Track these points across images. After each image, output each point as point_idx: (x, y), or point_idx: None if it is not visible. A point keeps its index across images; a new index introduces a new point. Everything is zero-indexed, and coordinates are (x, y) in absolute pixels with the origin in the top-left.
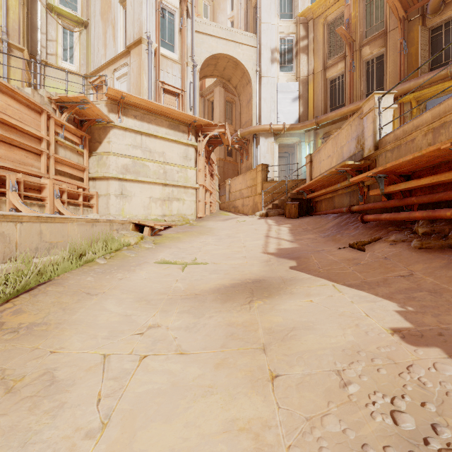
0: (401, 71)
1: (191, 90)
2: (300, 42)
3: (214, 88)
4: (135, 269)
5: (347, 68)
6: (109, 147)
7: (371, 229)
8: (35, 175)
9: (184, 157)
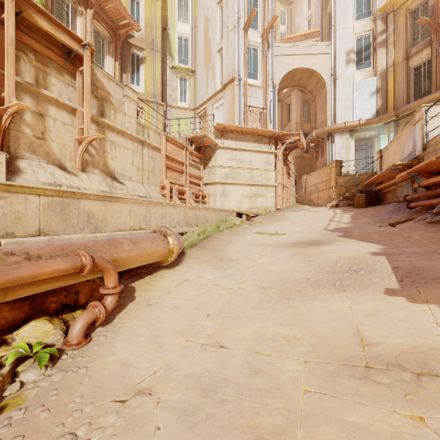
0: None
1: (271, 107)
2: (378, 37)
3: (291, 92)
4: (244, 235)
5: (433, 53)
6: (215, 162)
7: (412, 213)
8: (181, 185)
9: (266, 163)
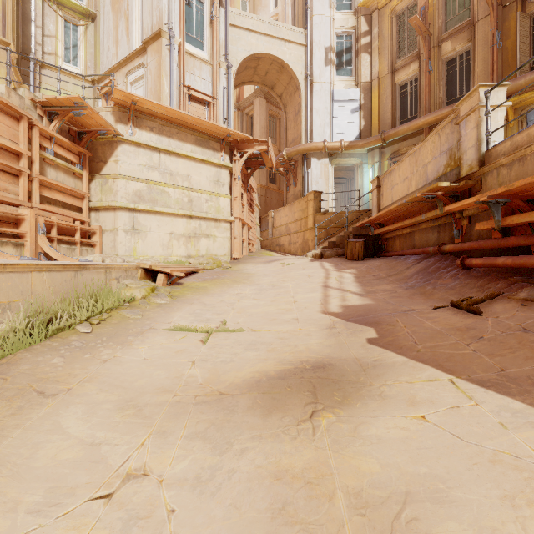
0: (493, 71)
1: (225, 98)
2: (361, 39)
3: (254, 100)
4: (133, 341)
5: (421, 69)
6: (116, 168)
7: (478, 278)
8: (10, 203)
9: (215, 182)
